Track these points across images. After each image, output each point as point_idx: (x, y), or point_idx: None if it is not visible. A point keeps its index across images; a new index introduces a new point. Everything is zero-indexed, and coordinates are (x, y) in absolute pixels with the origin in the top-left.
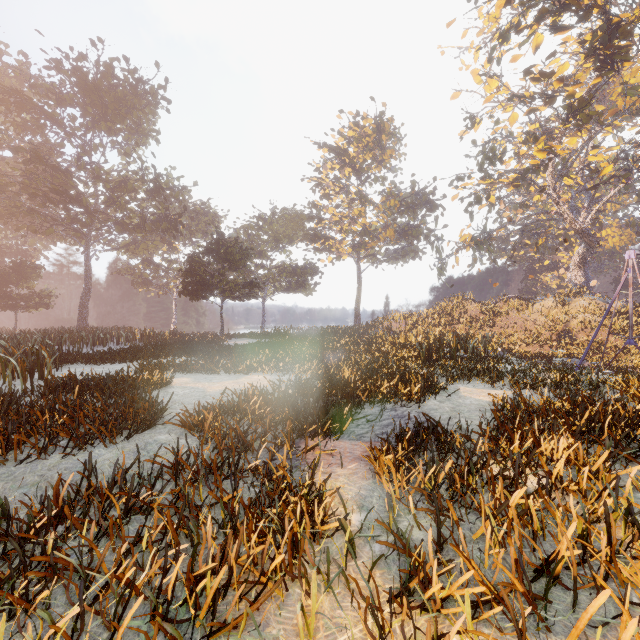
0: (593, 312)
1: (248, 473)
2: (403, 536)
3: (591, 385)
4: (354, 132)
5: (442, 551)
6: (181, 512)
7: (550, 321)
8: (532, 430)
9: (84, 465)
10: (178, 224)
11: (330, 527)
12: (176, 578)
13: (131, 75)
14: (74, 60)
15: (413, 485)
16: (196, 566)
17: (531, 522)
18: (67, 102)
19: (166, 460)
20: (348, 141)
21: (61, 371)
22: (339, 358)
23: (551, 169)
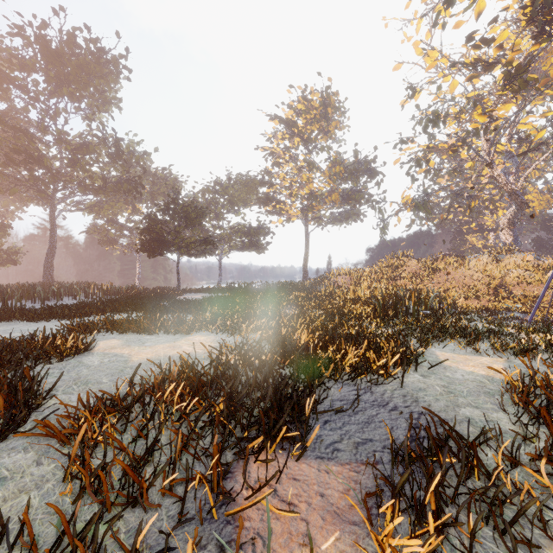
0: (526, 268)
1: None
2: None
3: None
4: (302, 105)
5: None
6: None
7: (486, 276)
8: None
9: None
10: (139, 186)
11: None
12: None
13: (93, 44)
14: (38, 29)
15: None
16: None
17: None
18: (30, 68)
19: None
20: (297, 113)
21: None
22: (291, 315)
23: (486, 135)
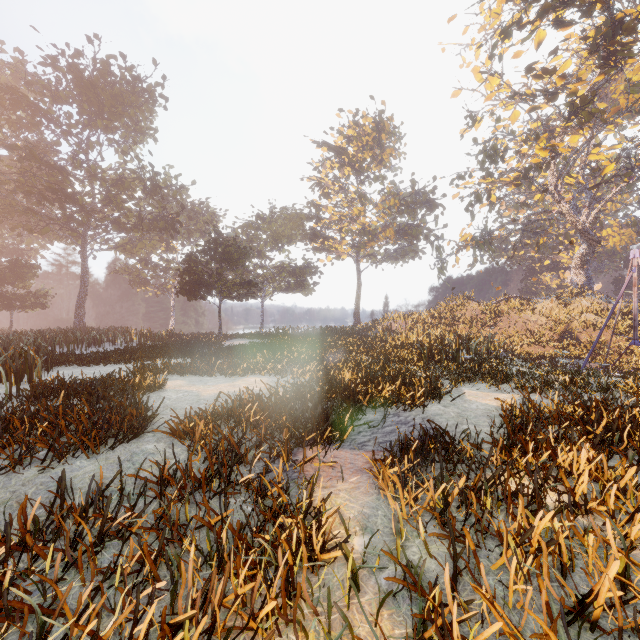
0: (595, 312)
1: (240, 489)
2: (414, 570)
3: (601, 388)
4: (353, 131)
5: (458, 586)
6: (161, 540)
7: (552, 321)
8: (548, 440)
9: (57, 482)
10: (176, 223)
11: (330, 557)
12: (150, 625)
13: (128, 72)
14: (70, 57)
15: (421, 502)
16: (176, 605)
17: (559, 552)
18: (63, 99)
19: (151, 474)
20: (347, 140)
21: (52, 373)
22: (339, 359)
23: (552, 168)
